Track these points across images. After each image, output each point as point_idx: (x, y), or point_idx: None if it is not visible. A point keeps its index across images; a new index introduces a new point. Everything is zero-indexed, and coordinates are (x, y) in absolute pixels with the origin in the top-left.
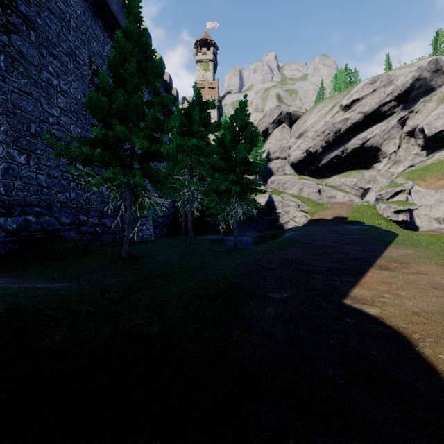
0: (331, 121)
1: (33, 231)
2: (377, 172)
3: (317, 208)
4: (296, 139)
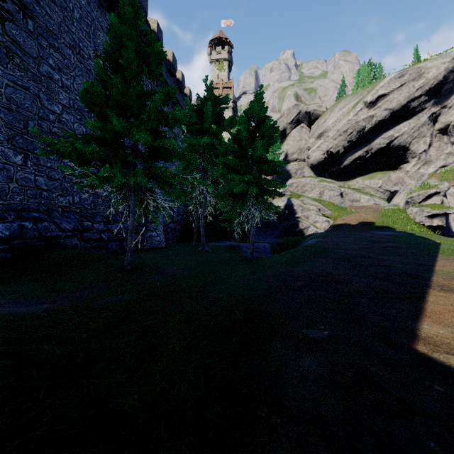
0: (355, 119)
1: (29, 238)
2: (404, 173)
3: (340, 212)
4: (316, 139)
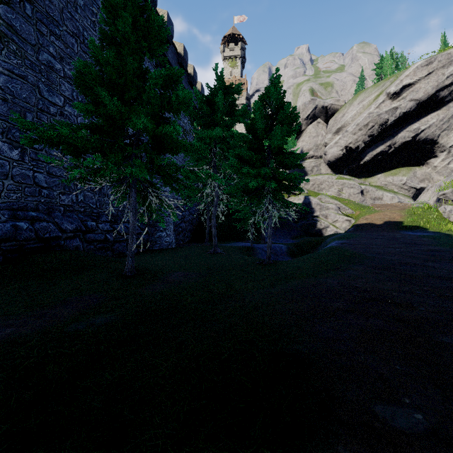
0: (376, 111)
1: (24, 240)
2: (432, 169)
3: (362, 211)
4: (333, 134)
